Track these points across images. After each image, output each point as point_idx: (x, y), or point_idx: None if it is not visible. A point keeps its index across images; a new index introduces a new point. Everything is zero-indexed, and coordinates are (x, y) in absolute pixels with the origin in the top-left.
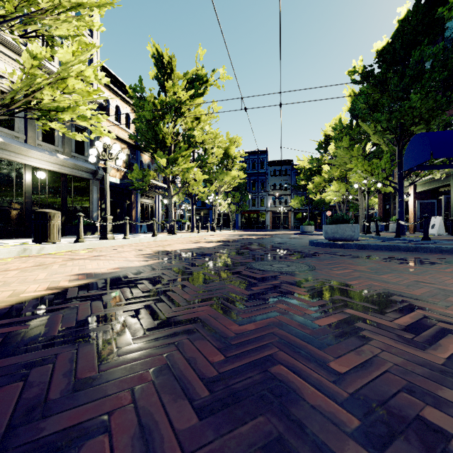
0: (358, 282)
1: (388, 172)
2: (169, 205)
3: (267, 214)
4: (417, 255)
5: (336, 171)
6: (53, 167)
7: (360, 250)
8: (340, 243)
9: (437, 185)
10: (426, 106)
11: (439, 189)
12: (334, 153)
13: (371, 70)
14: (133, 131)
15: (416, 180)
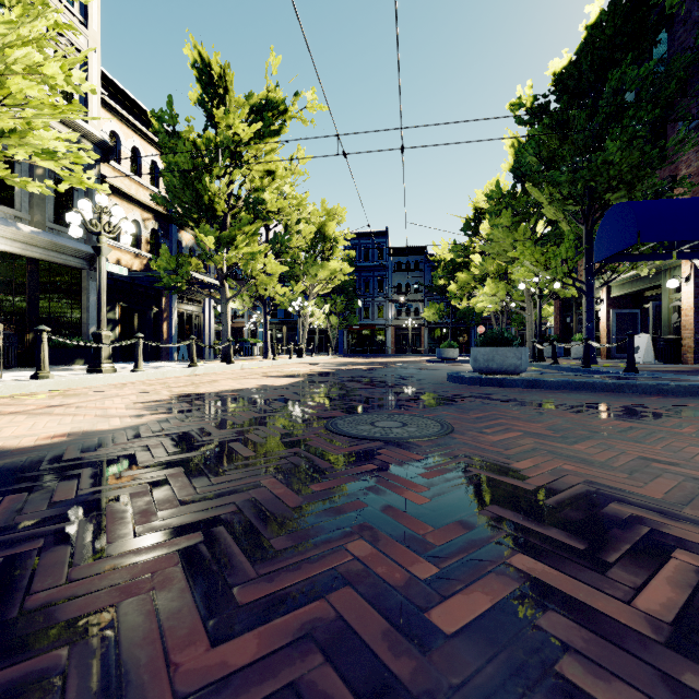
0: (533, 462)
1: (572, 264)
2: (223, 315)
3: (387, 331)
4: (625, 398)
5: (492, 264)
6: (10, 246)
7: (531, 391)
8: (497, 377)
9: (641, 287)
10: (629, 161)
11: (645, 293)
12: (489, 235)
13: (546, 103)
14: (164, 191)
15: (611, 278)
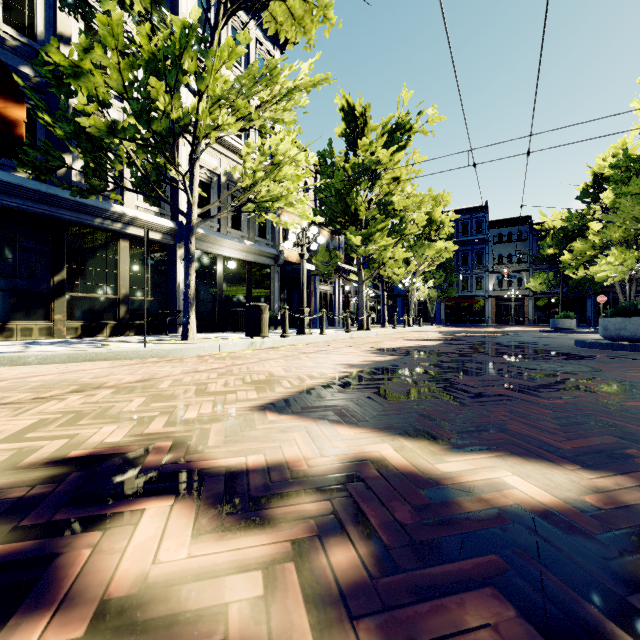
0: None
1: None
2: (360, 293)
3: (486, 302)
4: None
5: (616, 231)
6: (240, 255)
7: None
8: (630, 343)
9: None
10: None
11: None
12: (613, 203)
13: None
14: (311, 202)
15: None
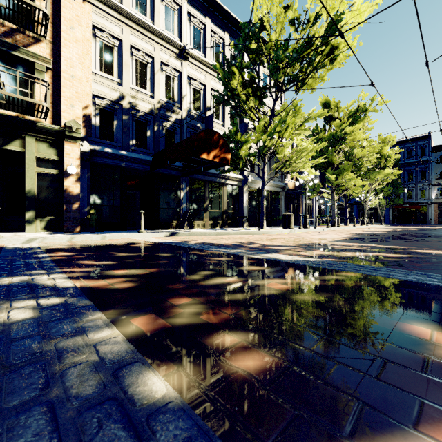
0: None
1: None
2: (332, 205)
3: (429, 207)
4: None
5: None
6: (267, 188)
7: None
8: None
9: None
10: None
11: None
12: None
13: None
14: None
15: None
